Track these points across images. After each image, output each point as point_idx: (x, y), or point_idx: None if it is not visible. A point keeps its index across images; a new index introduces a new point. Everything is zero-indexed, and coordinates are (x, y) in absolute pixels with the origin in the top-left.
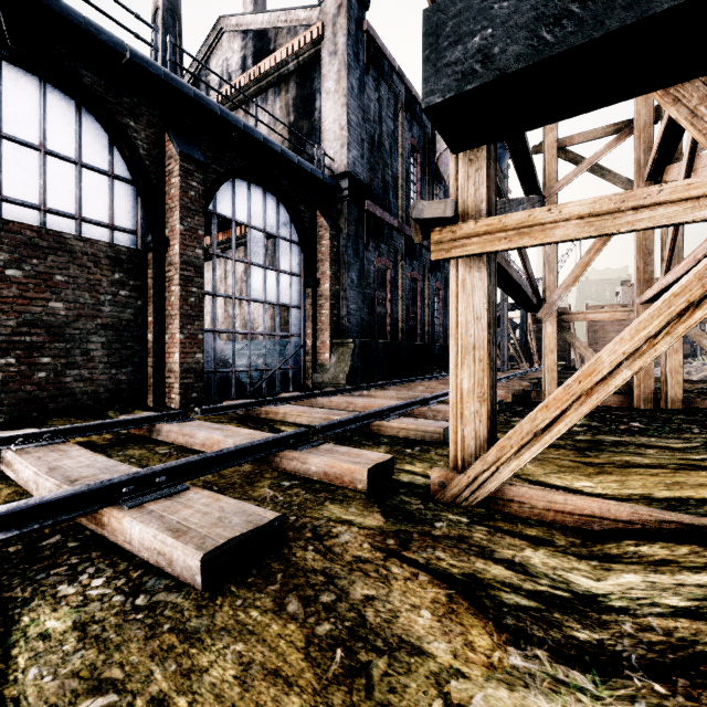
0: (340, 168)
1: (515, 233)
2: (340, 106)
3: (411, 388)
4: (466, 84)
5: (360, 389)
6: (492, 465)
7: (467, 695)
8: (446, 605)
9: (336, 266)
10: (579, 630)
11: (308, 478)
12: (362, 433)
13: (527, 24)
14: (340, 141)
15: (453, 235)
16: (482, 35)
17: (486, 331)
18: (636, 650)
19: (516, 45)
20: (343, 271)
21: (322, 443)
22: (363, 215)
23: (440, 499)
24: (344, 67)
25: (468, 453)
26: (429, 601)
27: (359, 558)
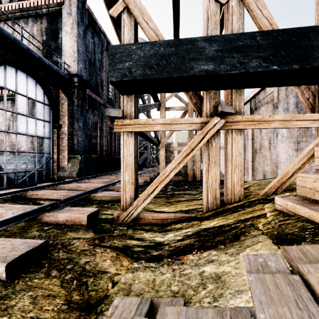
0: (73, 71)
1: (143, 126)
2: (73, 41)
3: (109, 177)
4: (124, 78)
5: (84, 179)
6: (135, 207)
7: (119, 278)
8: (116, 256)
9: (71, 119)
10: (155, 252)
11: (58, 224)
12: (85, 200)
13: (142, 66)
14: (73, 58)
15: (122, 123)
16: (129, 63)
17: (134, 159)
18: (167, 253)
19: (139, 71)
20: (75, 121)
21: (64, 207)
22: (86, 96)
23: (117, 222)
24: (75, 23)
25: (128, 204)
26: (110, 257)
27: (83, 250)
